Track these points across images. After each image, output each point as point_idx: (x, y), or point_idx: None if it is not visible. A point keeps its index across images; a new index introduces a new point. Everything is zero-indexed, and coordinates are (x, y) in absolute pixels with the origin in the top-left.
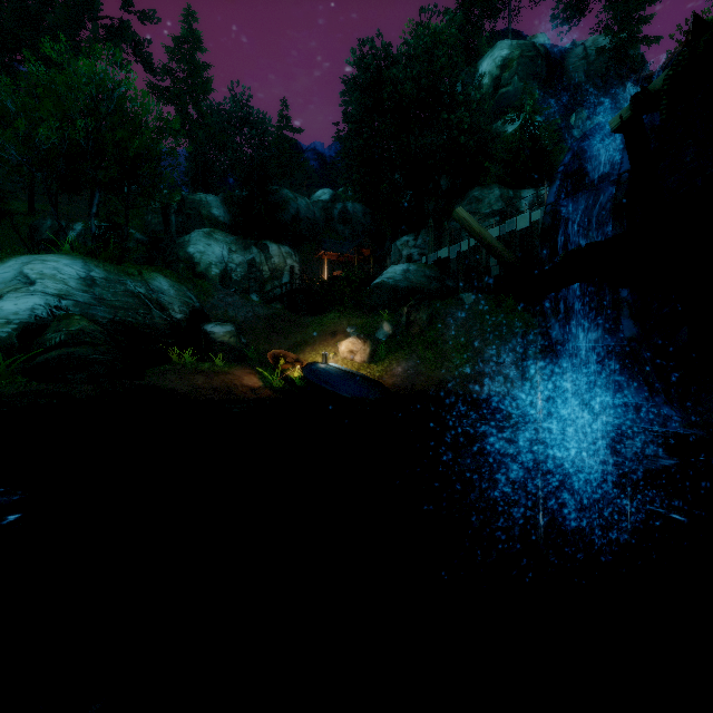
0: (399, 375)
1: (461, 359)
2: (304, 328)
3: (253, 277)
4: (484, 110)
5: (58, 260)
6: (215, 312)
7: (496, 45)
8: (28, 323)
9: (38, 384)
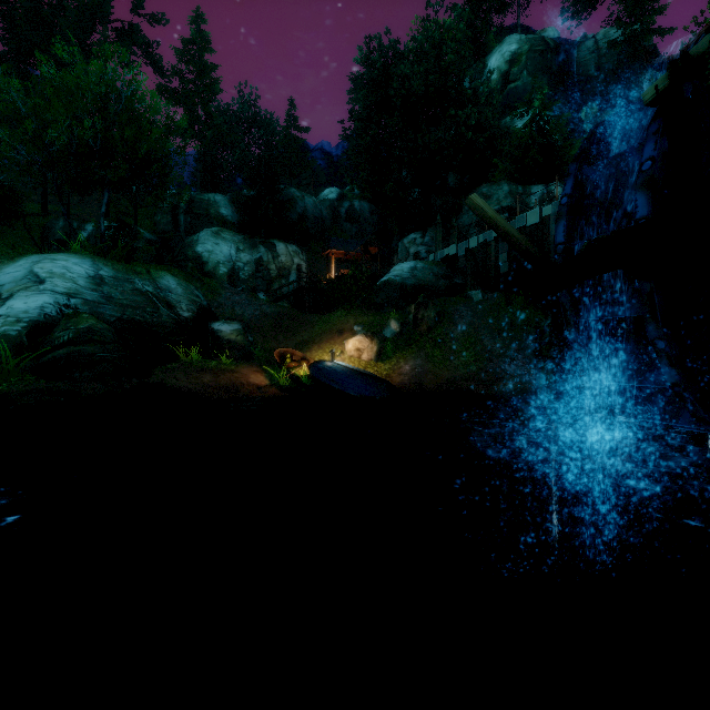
0: (406, 374)
1: (470, 357)
2: (311, 326)
3: (260, 276)
4: (492, 106)
5: (67, 259)
6: (222, 310)
7: (504, 40)
8: (37, 321)
9: (46, 382)
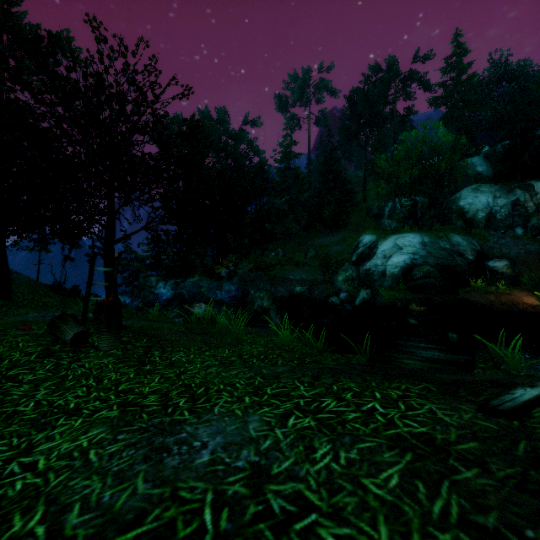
0: None
1: None
2: None
3: (516, 214)
4: None
5: (408, 236)
6: (491, 251)
7: None
8: (404, 267)
9: (415, 295)
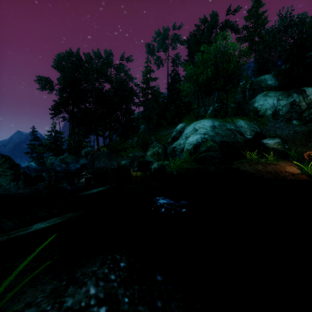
0: None
1: None
2: None
3: (293, 111)
4: None
5: (204, 121)
6: (268, 133)
7: None
8: (195, 144)
9: (198, 165)
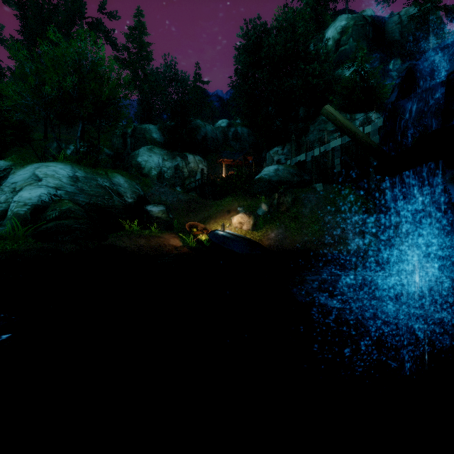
0: (272, 239)
1: (315, 228)
2: (210, 207)
3: (178, 176)
4: (329, 62)
5: (56, 165)
6: (153, 198)
7: (337, 18)
8: (37, 205)
9: (41, 243)
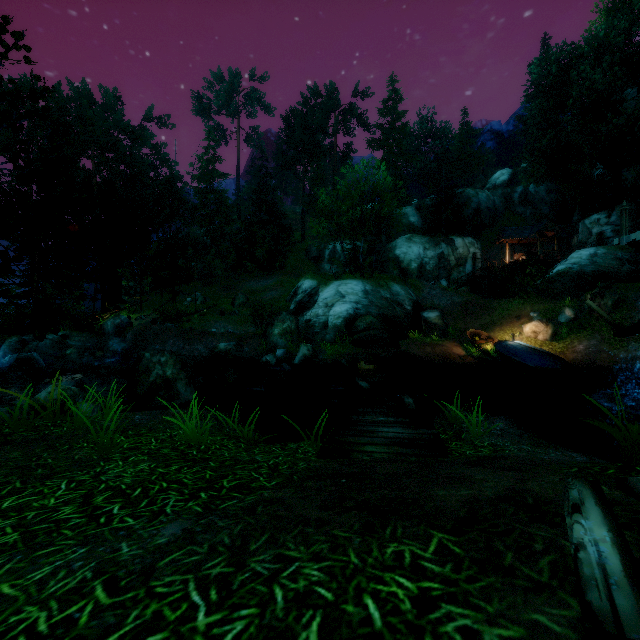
0: (580, 352)
1: None
2: (492, 311)
3: (442, 267)
4: None
5: (351, 282)
6: (425, 302)
7: None
8: (347, 318)
9: (359, 349)
